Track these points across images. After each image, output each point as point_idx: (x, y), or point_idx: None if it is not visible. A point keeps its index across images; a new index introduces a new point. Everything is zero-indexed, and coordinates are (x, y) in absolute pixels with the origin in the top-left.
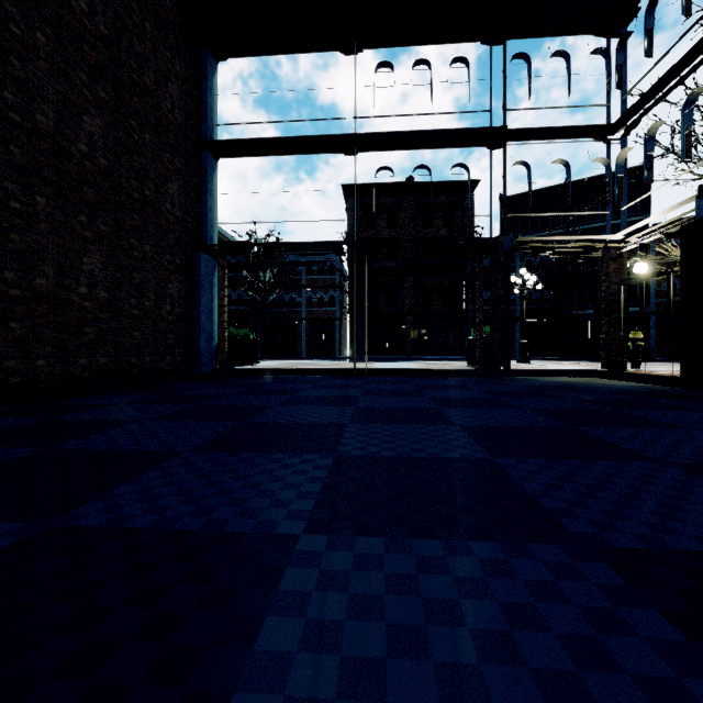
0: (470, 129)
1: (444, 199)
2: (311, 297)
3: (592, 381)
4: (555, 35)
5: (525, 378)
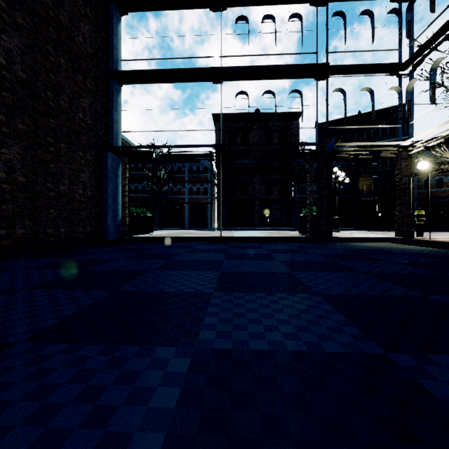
0: (303, 64)
1: (279, 124)
2: (192, 188)
3: (392, 246)
4: None
5: (343, 243)
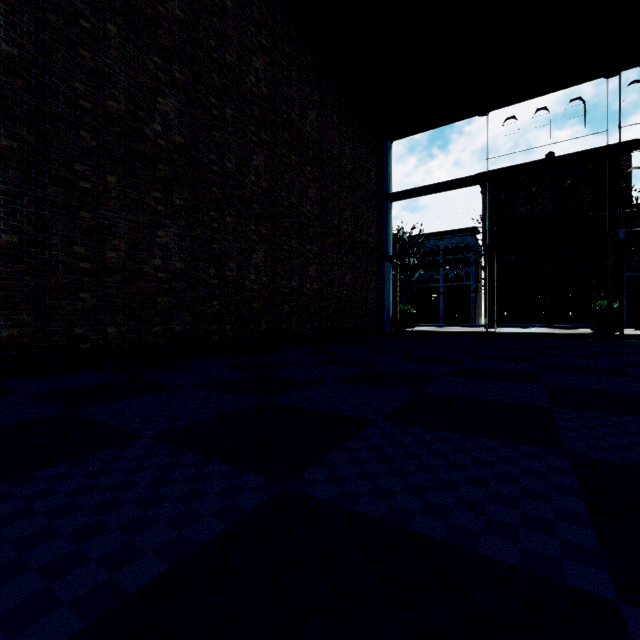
0: (584, 151)
1: (591, 166)
2: (448, 274)
3: None
4: None
5: (638, 341)
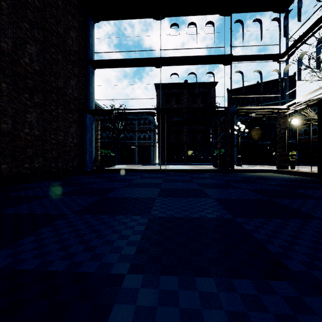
0: (215, 55)
1: (201, 90)
2: (140, 135)
3: (273, 175)
4: (255, 11)
5: (241, 173)
